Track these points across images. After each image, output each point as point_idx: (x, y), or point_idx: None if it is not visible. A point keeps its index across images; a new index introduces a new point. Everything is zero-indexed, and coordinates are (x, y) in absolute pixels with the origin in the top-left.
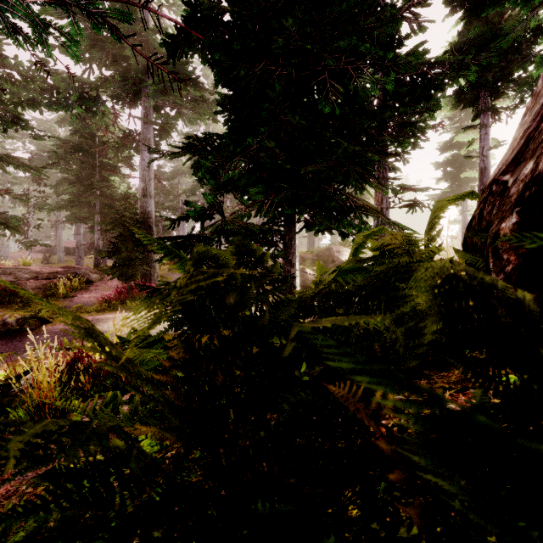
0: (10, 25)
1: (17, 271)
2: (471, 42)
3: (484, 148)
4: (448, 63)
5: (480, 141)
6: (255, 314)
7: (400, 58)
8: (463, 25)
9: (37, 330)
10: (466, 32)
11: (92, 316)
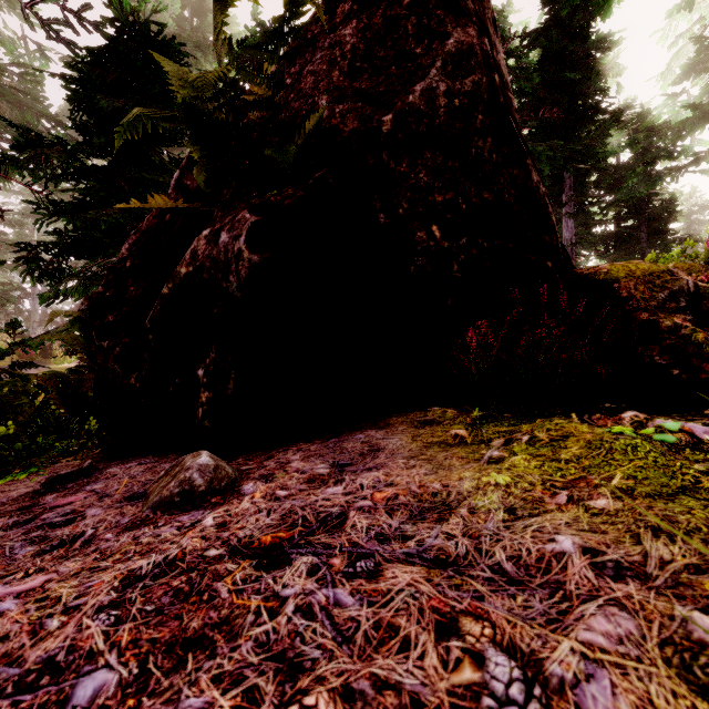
0: None
1: None
2: None
3: None
4: None
5: None
6: None
7: None
8: None
9: None
10: None
11: None
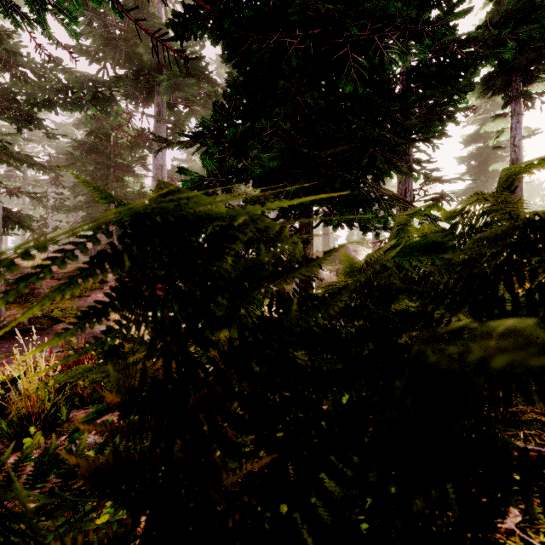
0: (6, 2)
1: (34, 270)
2: (509, 14)
3: (515, 138)
4: (481, 39)
5: (511, 130)
6: (269, 313)
7: (437, 19)
8: (493, 5)
9: (49, 329)
10: (496, 13)
11: None
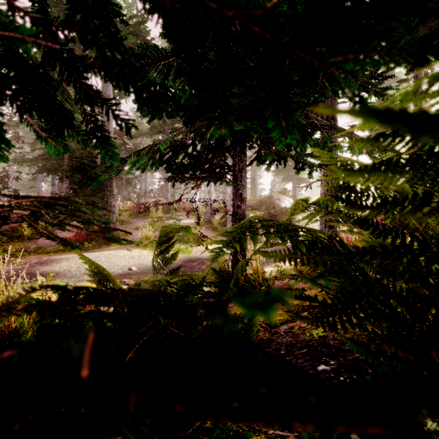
0: None
1: None
2: None
3: None
4: None
5: None
6: None
7: None
8: None
9: None
10: None
11: (49, 256)
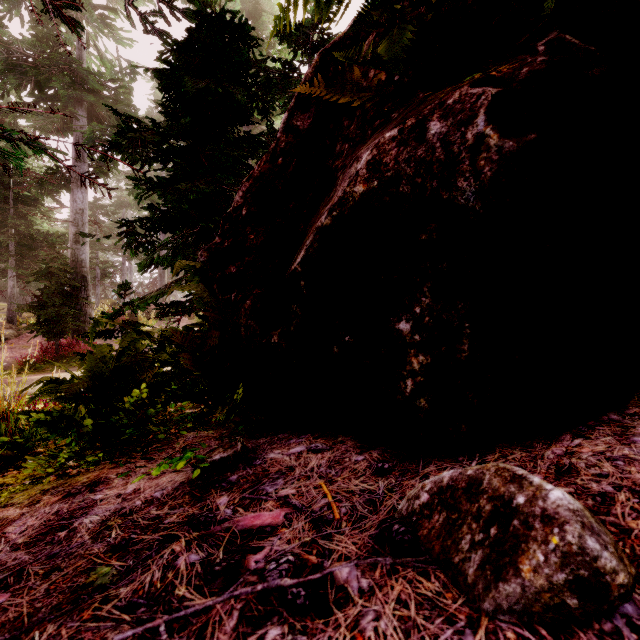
0: None
1: None
2: None
3: None
4: None
5: None
6: None
7: None
8: None
9: None
10: None
11: (12, 378)
